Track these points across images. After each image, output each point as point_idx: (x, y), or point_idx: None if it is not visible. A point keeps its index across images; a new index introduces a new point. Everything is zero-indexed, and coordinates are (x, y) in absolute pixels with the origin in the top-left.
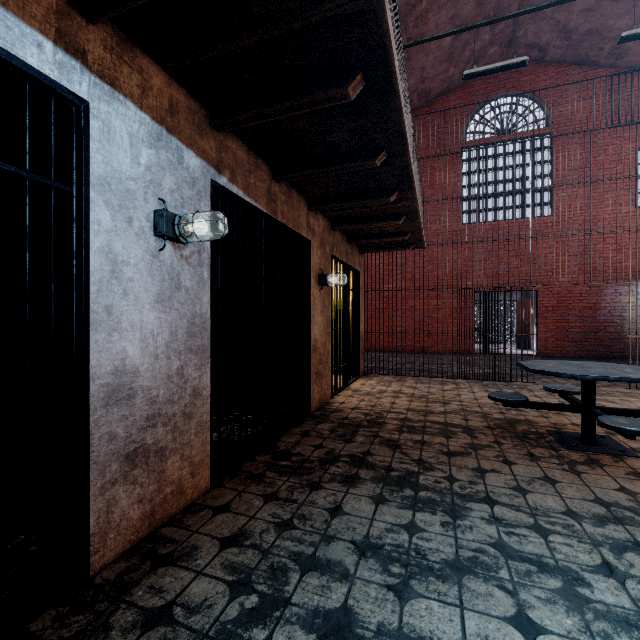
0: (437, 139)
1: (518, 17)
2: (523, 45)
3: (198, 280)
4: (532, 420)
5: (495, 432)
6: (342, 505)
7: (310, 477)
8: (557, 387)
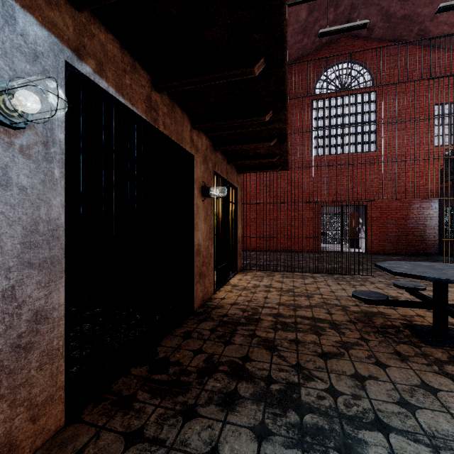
0: (294, 92)
1: (354, 2)
2: None
3: (43, 178)
4: (384, 312)
5: (358, 327)
6: (219, 446)
7: (185, 398)
8: (404, 284)
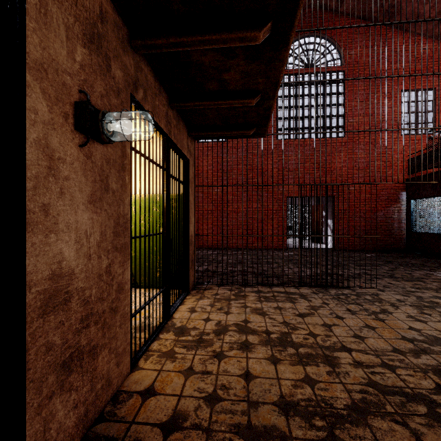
0: None
1: None
2: None
3: None
4: None
5: None
6: None
7: None
8: None
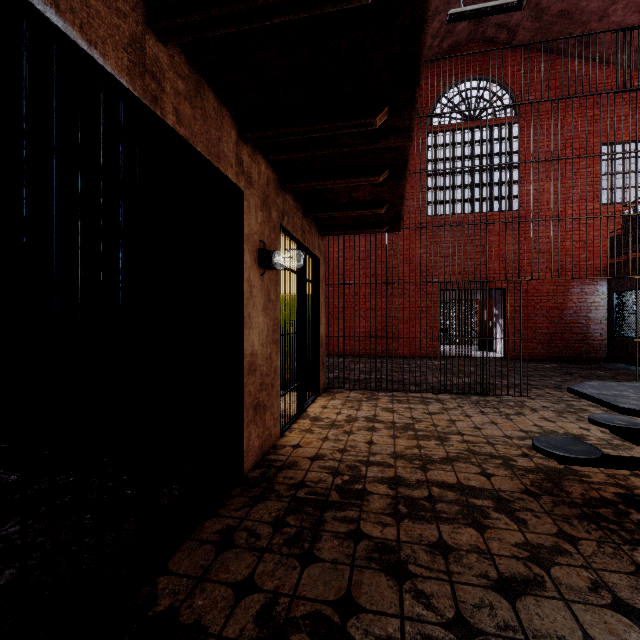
0: None
1: None
2: (492, 24)
3: None
4: (577, 470)
5: (545, 505)
6: None
7: None
8: (610, 420)
